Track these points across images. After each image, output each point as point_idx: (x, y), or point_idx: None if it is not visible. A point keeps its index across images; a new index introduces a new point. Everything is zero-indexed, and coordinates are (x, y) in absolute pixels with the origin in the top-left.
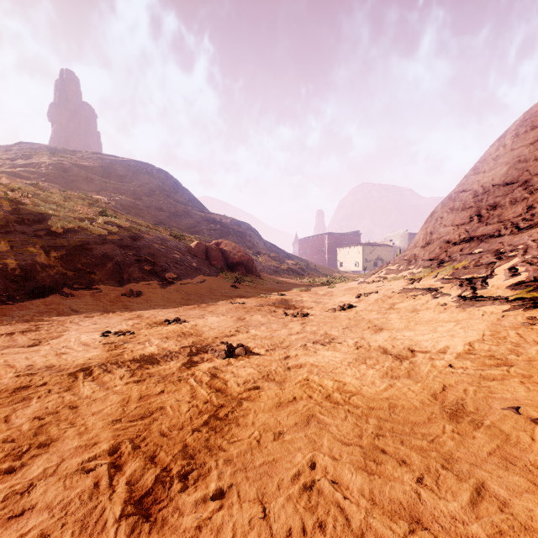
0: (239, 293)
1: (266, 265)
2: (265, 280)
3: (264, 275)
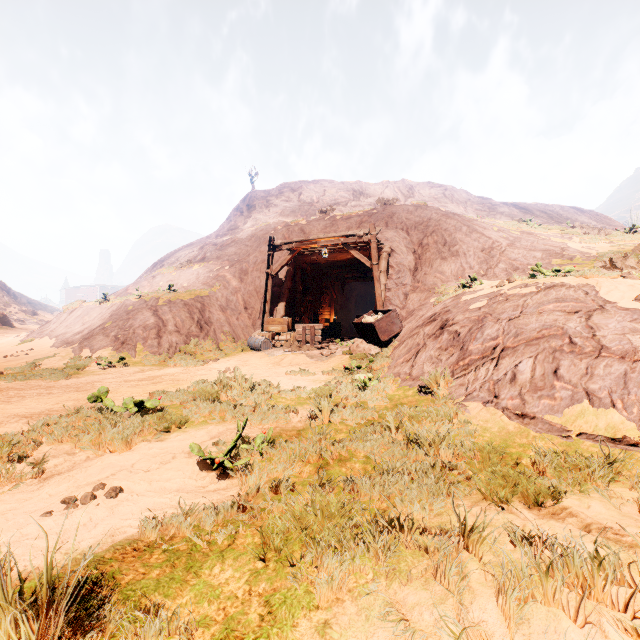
0: (1, 333)
1: (18, 318)
2: (17, 328)
3: (16, 325)
